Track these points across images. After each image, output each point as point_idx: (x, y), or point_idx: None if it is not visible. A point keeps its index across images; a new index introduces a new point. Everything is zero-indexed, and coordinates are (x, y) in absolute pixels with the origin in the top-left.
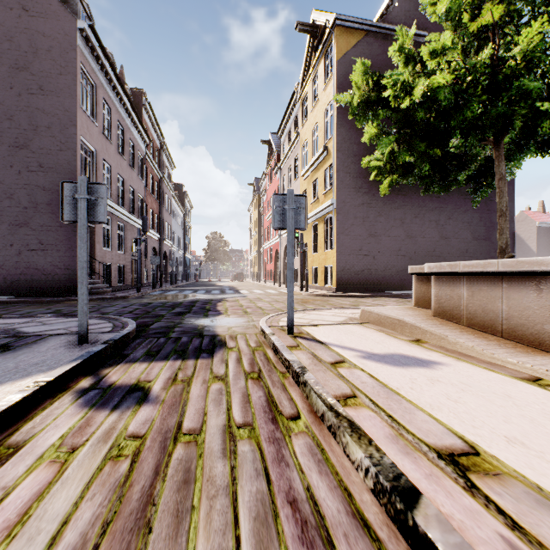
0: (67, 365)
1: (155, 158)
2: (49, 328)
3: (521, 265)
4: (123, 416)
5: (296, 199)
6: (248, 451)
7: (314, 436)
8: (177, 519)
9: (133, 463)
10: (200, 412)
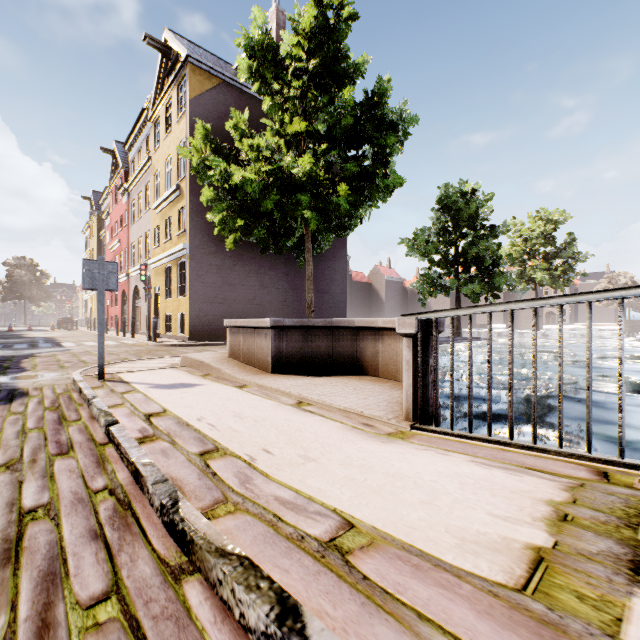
0: None
1: None
2: None
3: (259, 323)
4: None
5: (108, 265)
6: (36, 435)
7: (86, 424)
8: None
9: None
10: None
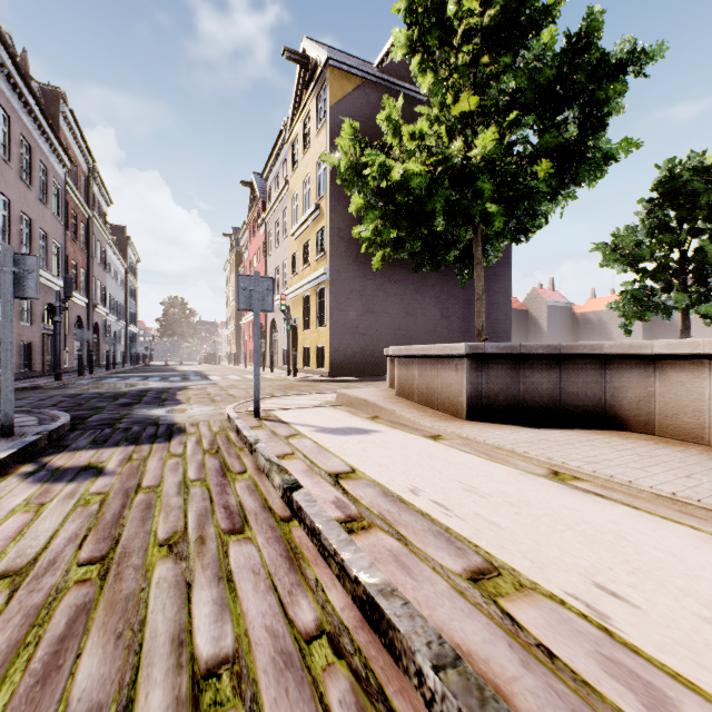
0: (3, 453)
1: (80, 189)
2: None
3: (446, 350)
4: (82, 484)
5: (264, 281)
6: (199, 491)
7: (254, 480)
8: (144, 521)
9: (102, 505)
10: (158, 476)
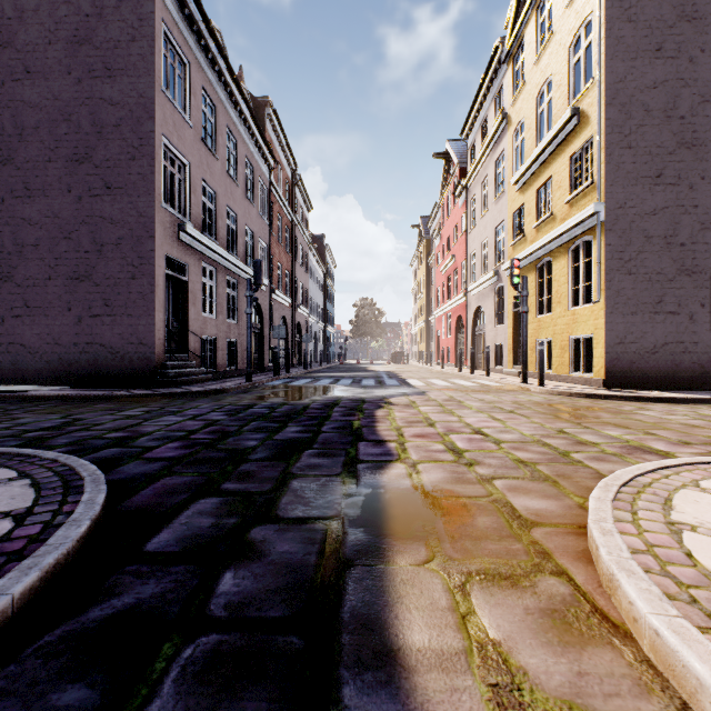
0: None
1: (284, 193)
2: None
3: None
4: None
5: None
6: None
7: None
8: None
9: None
10: None
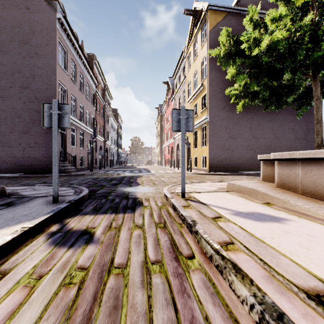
0: (43, 216)
1: (101, 93)
2: (37, 192)
3: None
4: (75, 252)
5: (187, 112)
6: (160, 283)
7: (206, 272)
8: None
9: (79, 290)
10: (126, 250)
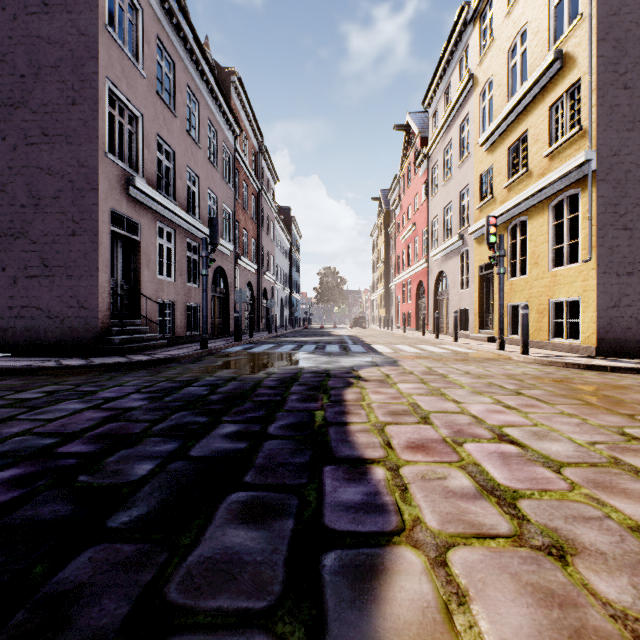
0: None
1: (250, 162)
2: None
3: None
4: None
5: None
6: None
7: None
8: None
9: None
10: None
